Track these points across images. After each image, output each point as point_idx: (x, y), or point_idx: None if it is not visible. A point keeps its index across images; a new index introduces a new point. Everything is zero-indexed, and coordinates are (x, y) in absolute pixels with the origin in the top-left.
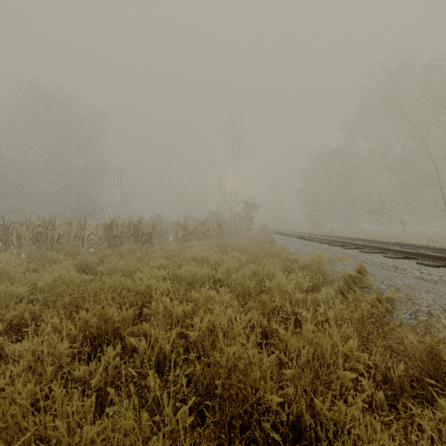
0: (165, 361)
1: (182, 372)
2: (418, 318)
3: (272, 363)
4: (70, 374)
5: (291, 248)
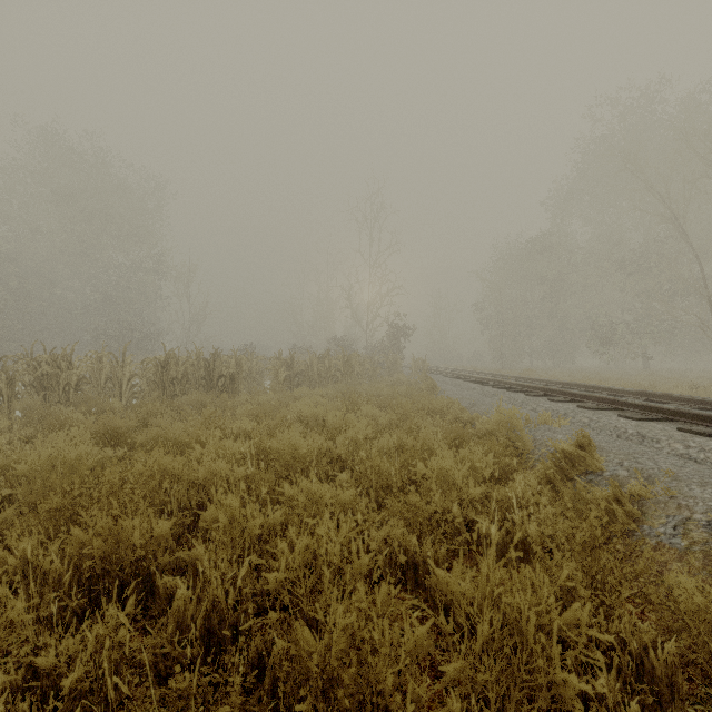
0: (222, 626)
1: (252, 651)
2: (690, 534)
3: (420, 644)
4: (37, 656)
5: (464, 400)
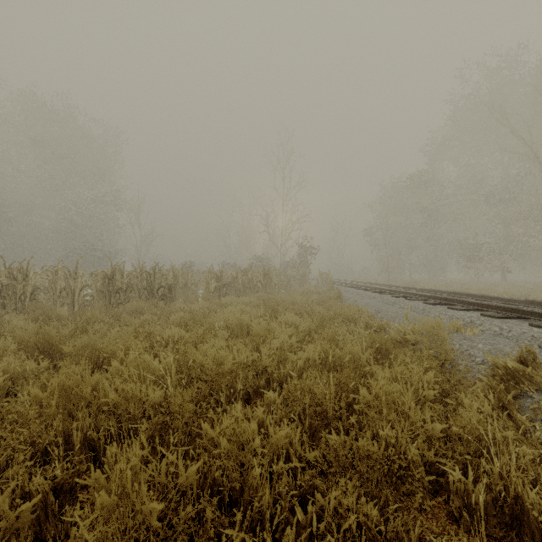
0: None
1: None
2: None
3: None
4: None
5: (369, 307)
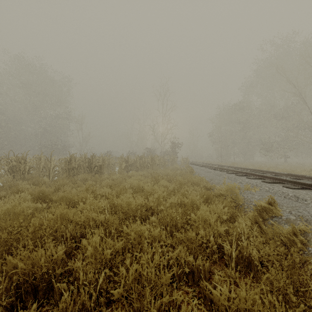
0: None
1: None
2: None
3: None
4: None
5: (207, 177)
